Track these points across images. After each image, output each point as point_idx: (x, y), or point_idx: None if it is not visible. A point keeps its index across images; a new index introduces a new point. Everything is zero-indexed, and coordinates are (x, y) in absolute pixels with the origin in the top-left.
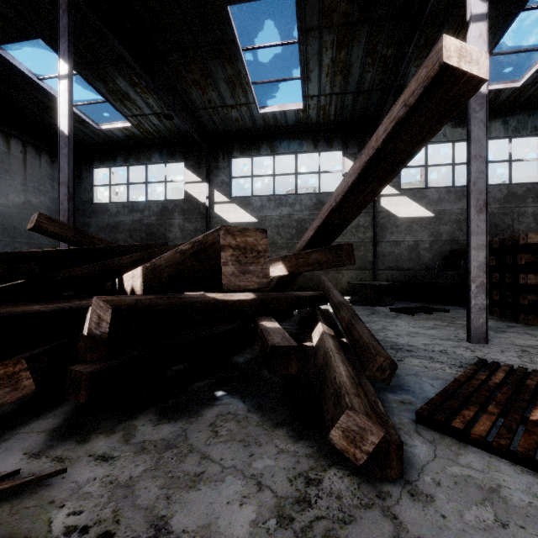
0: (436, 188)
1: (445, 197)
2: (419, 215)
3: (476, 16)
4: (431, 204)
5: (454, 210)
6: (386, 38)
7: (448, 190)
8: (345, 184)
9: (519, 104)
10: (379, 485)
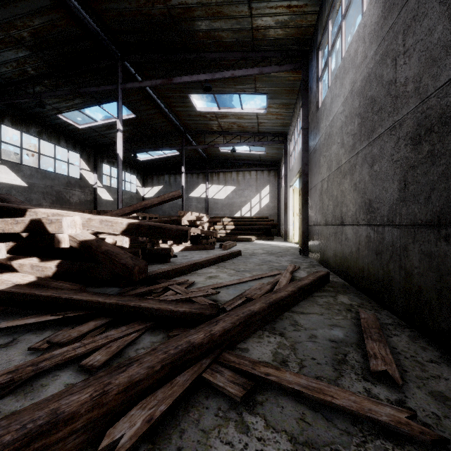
0: (29, 167)
1: (35, 174)
2: (17, 184)
3: (120, 129)
4: (26, 177)
5: (41, 185)
6: (37, 66)
7: (37, 170)
8: (152, 202)
9: (74, 134)
10: (171, 262)
